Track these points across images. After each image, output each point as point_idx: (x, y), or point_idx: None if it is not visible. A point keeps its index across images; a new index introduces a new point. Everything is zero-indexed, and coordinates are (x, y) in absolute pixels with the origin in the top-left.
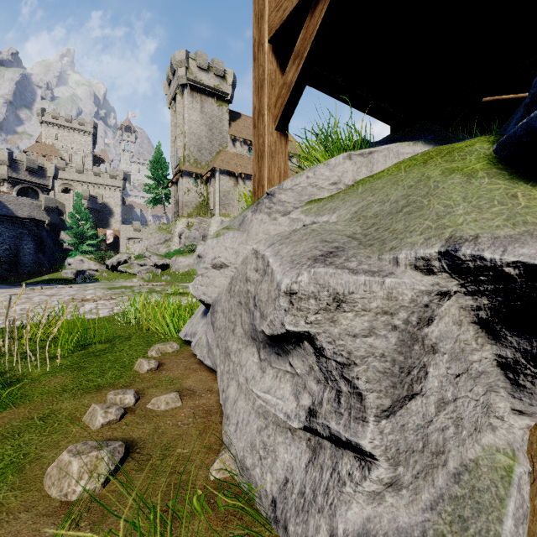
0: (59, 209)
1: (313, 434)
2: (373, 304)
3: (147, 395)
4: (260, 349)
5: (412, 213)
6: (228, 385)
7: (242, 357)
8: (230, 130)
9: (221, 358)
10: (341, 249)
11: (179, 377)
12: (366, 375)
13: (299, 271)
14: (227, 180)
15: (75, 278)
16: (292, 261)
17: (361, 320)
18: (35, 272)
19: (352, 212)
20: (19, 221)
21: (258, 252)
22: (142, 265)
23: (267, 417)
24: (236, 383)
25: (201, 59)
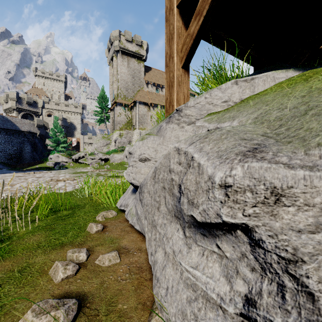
0: (45, 126)
1: (250, 321)
2: (317, 200)
3: (95, 252)
4: (185, 227)
5: (321, 114)
6: (156, 251)
7: (167, 230)
8: (145, 77)
9: (149, 228)
10: (263, 146)
11: (117, 238)
12: (317, 274)
13: (231, 165)
14: (143, 108)
15: (54, 167)
16: (219, 156)
17: (304, 215)
18: (31, 163)
19: (253, 118)
20: (22, 133)
21: (179, 150)
22: (93, 159)
23: (195, 290)
24: (162, 251)
25: (128, 35)
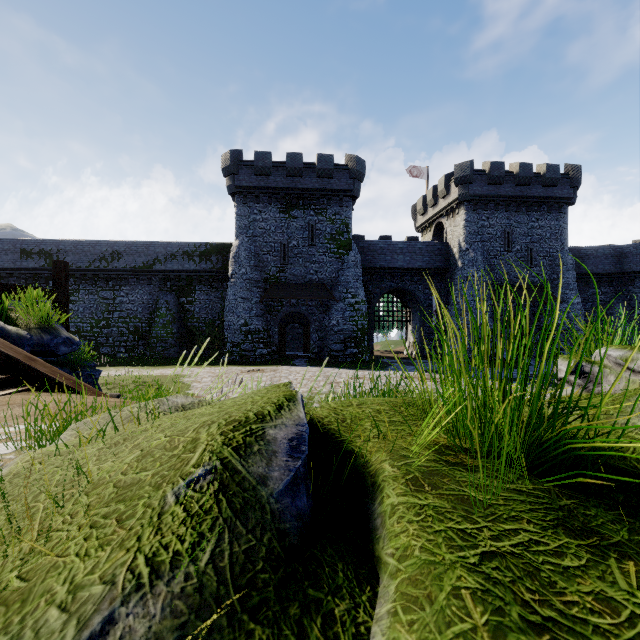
0: None
1: None
2: None
3: None
4: None
5: None
6: None
7: None
8: None
9: None
10: None
11: None
12: None
13: None
14: None
15: None
16: None
17: None
18: None
19: None
20: None
21: None
22: None
23: None
24: None
25: None
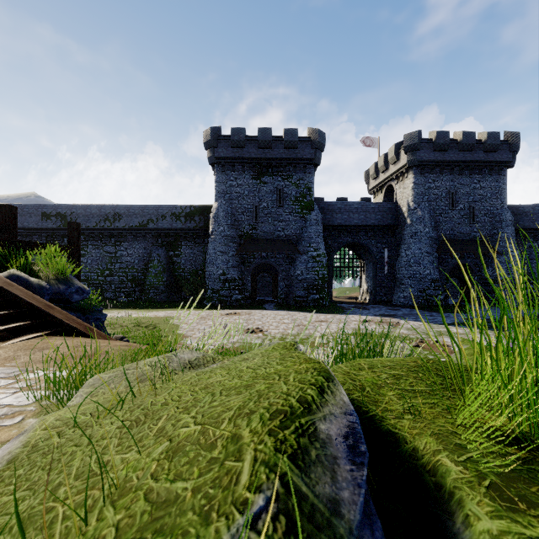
0: None
1: None
2: None
3: None
4: None
5: None
6: None
7: None
8: None
9: None
10: None
11: None
12: None
13: None
14: None
15: None
16: None
17: None
18: None
19: None
20: None
21: None
22: None
23: None
24: None
25: None
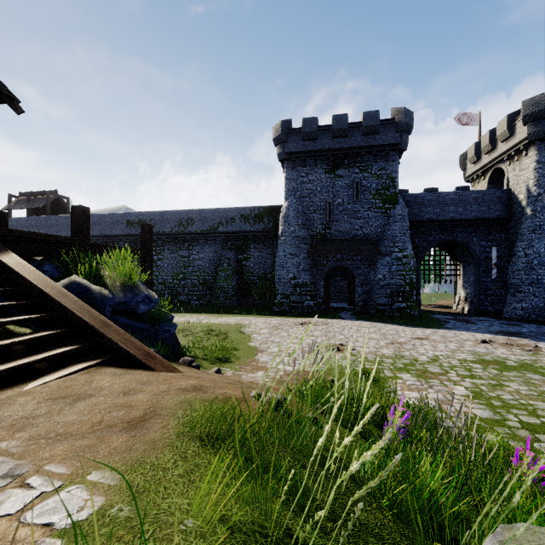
0: None
1: None
2: None
3: None
4: None
5: None
6: None
7: None
8: None
9: None
10: None
11: None
12: None
13: None
14: None
15: None
16: None
17: None
18: None
19: None
20: None
21: None
22: None
23: None
24: None
25: None
